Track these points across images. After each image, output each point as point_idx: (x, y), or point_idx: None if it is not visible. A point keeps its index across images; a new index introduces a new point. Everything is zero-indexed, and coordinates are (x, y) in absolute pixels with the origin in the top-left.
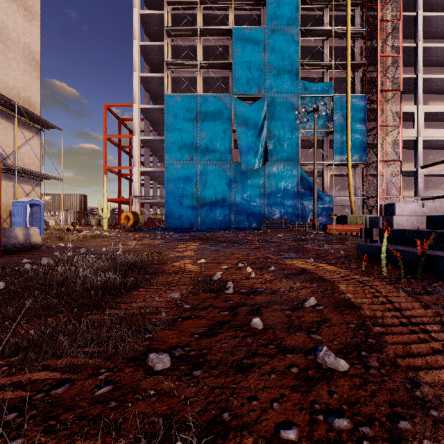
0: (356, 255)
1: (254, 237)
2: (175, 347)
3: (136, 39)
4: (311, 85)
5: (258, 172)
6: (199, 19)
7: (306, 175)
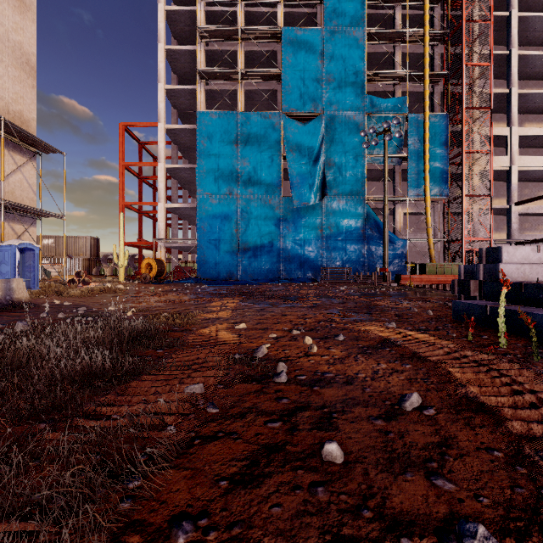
0: (451, 317)
1: (310, 291)
2: (181, 517)
3: (161, 42)
4: (379, 101)
5: (314, 209)
6: (240, 17)
7: (373, 213)
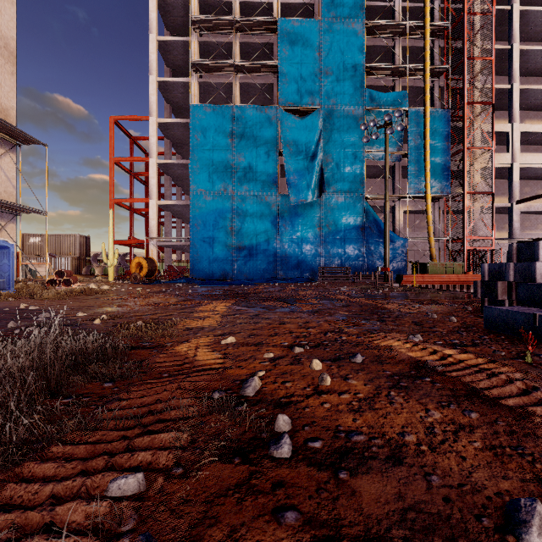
0: (480, 325)
1: (309, 292)
2: None
3: (152, 33)
4: (379, 95)
5: (311, 206)
6: (235, 7)
7: (373, 210)
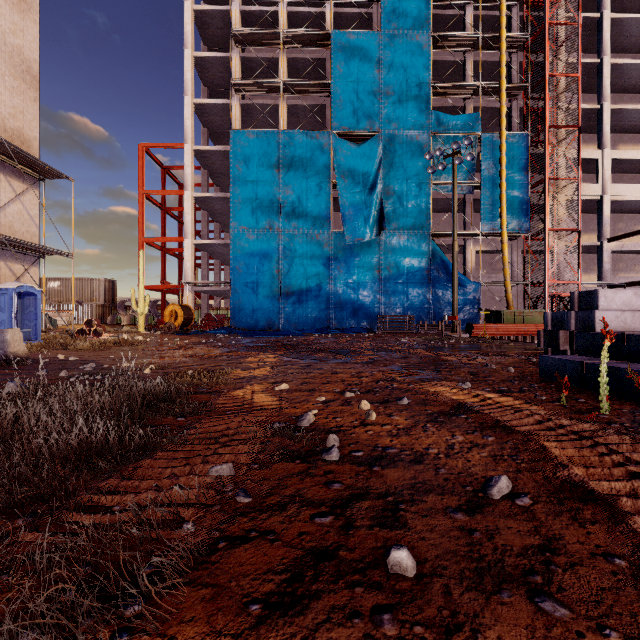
0: (537, 375)
1: (366, 343)
2: None
3: (188, 48)
4: (447, 118)
5: (370, 246)
6: (282, 18)
7: (440, 250)
